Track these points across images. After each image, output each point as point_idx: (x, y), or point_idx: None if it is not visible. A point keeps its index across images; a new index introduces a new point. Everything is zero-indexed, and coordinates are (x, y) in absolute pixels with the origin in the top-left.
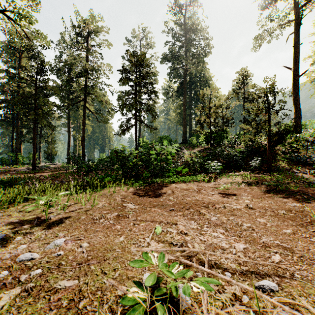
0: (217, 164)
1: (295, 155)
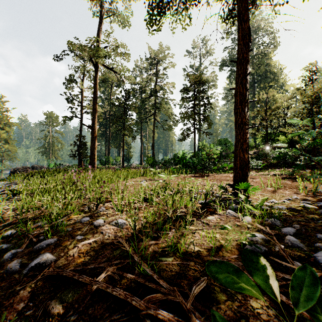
0: (258, 162)
1: None
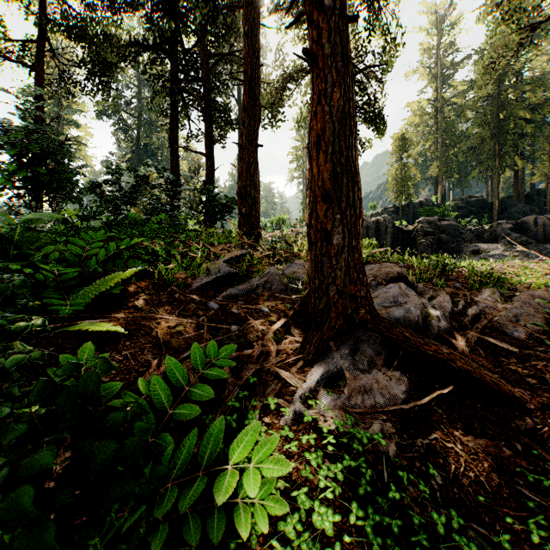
0: None
1: None
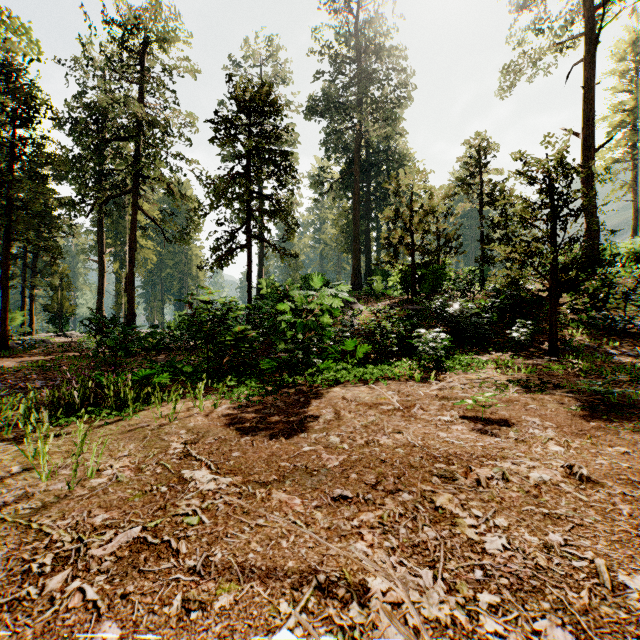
0: (440, 336)
1: (601, 316)
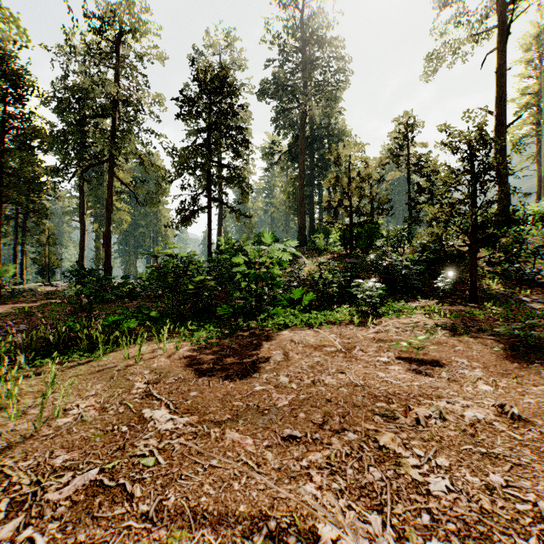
0: (375, 286)
1: (514, 268)
